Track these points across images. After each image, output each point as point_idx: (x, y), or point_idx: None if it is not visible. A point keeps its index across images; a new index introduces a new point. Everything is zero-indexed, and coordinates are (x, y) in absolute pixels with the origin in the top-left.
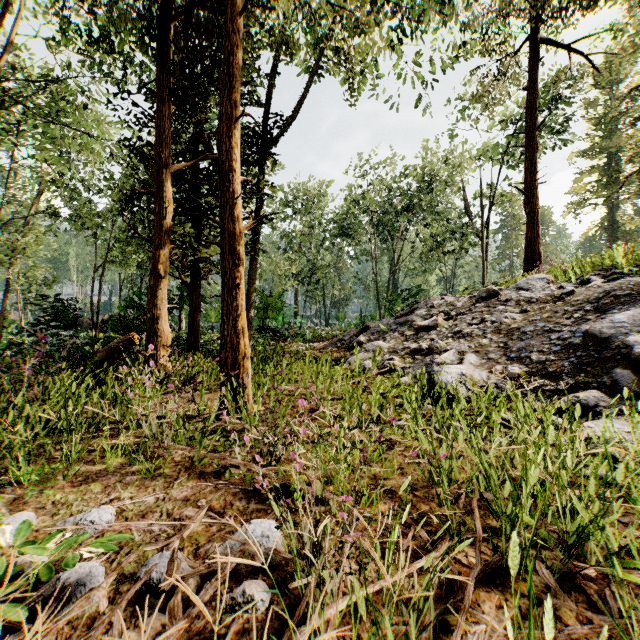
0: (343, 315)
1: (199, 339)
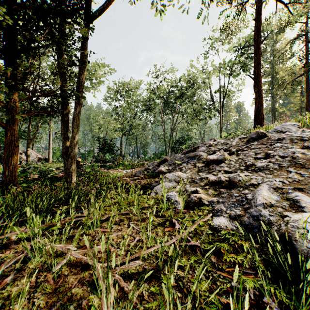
0: (146, 152)
1: (16, 172)
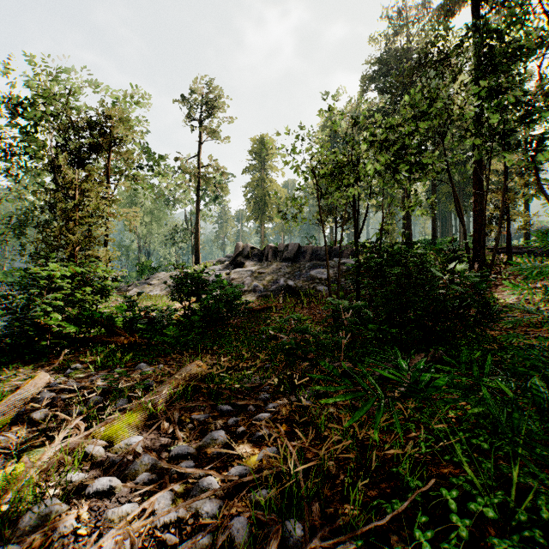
0: None
1: None
